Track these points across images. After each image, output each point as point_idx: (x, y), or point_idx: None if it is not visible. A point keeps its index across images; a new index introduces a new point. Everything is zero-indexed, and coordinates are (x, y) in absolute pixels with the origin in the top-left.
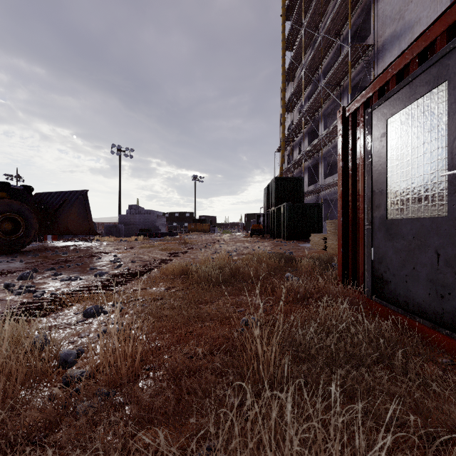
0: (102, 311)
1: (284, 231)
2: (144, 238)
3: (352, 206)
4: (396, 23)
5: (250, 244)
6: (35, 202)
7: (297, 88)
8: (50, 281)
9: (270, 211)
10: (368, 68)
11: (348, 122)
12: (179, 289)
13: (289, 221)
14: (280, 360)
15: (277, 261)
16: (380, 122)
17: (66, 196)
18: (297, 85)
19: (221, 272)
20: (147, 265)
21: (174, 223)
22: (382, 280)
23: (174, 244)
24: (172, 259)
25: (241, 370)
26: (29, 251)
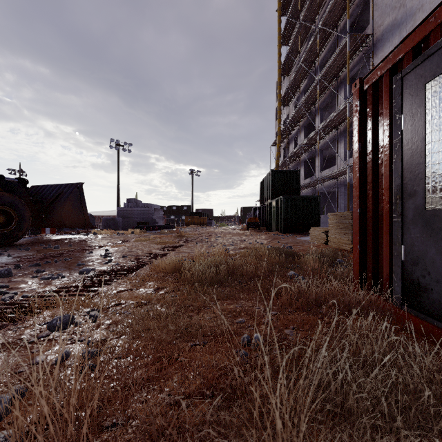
0: (72, 322)
1: (281, 224)
2: (141, 231)
3: (372, 195)
4: (396, 12)
5: (247, 237)
6: (30, 195)
7: (293, 82)
8: (29, 280)
9: (266, 204)
10: (367, 58)
11: (367, 97)
12: (169, 291)
13: (286, 214)
14: (300, 411)
15: (278, 257)
16: (414, 88)
17: (62, 189)
18: (293, 79)
19: (217, 269)
20: (138, 260)
21: (171, 216)
22: (419, 286)
23: (170, 237)
24: (166, 254)
25: (245, 438)
26: (22, 245)
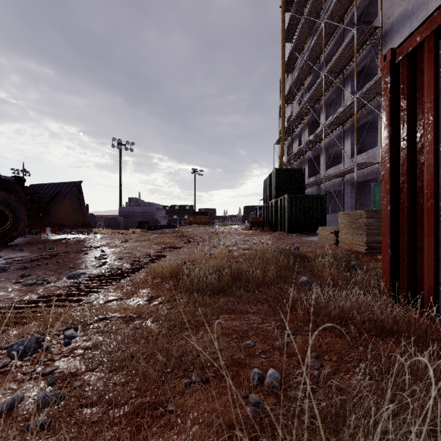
0: (40, 345)
1: (286, 223)
2: (142, 230)
3: (408, 189)
4: (407, 1)
5: (250, 237)
6: (28, 194)
7: (297, 79)
8: (10, 286)
9: (270, 203)
10: (375, 52)
11: (399, 71)
12: (163, 301)
13: (291, 213)
14: None
15: (286, 260)
16: None
17: (60, 187)
18: (297, 76)
19: (219, 275)
20: (135, 263)
21: (174, 215)
22: None
23: (171, 237)
24: (165, 255)
25: None
26: (18, 245)
